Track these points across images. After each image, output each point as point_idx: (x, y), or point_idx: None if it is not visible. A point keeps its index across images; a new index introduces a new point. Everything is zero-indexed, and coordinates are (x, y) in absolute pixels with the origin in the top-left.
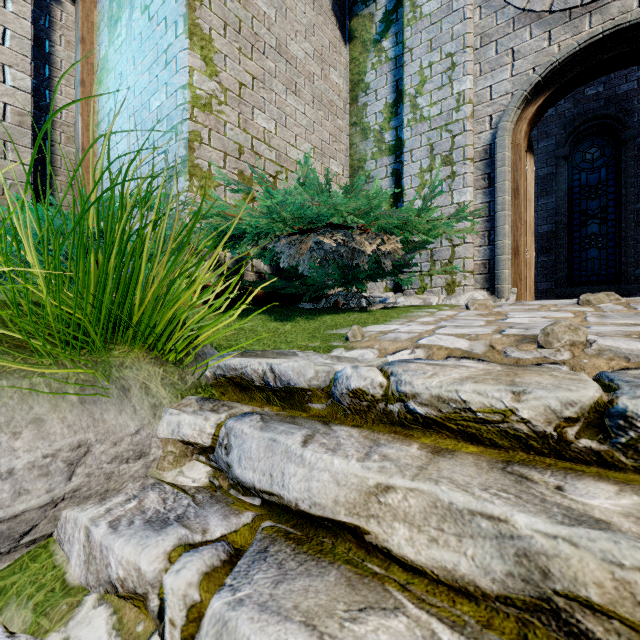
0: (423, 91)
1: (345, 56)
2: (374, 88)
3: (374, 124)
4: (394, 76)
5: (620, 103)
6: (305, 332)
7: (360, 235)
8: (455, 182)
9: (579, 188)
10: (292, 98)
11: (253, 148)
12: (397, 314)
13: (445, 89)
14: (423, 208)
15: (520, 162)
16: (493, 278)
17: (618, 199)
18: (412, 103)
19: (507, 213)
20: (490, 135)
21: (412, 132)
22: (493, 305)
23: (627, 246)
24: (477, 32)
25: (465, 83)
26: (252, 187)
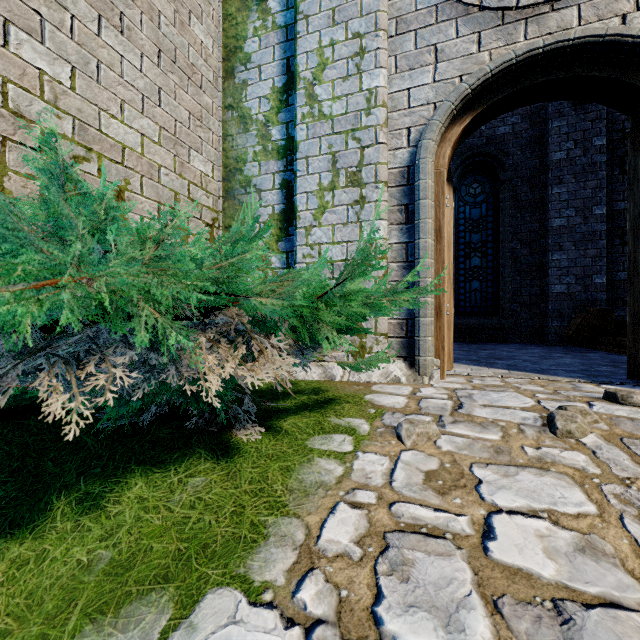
0: (323, 78)
1: (216, 8)
2: (257, 62)
3: (257, 112)
4: (284, 51)
5: (499, 144)
6: (15, 638)
7: (201, 328)
8: (365, 210)
9: (464, 220)
10: (113, 36)
11: (7, 102)
12: (283, 476)
13: (352, 81)
14: (336, 288)
15: (443, 195)
16: (412, 344)
17: (496, 235)
18: (308, 92)
19: (430, 262)
20: (408, 154)
21: (308, 132)
22: (438, 433)
23: (505, 282)
24: (392, 14)
25: (378, 78)
26: (4, 179)
